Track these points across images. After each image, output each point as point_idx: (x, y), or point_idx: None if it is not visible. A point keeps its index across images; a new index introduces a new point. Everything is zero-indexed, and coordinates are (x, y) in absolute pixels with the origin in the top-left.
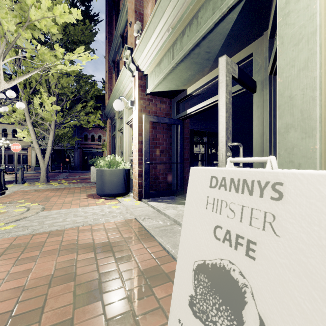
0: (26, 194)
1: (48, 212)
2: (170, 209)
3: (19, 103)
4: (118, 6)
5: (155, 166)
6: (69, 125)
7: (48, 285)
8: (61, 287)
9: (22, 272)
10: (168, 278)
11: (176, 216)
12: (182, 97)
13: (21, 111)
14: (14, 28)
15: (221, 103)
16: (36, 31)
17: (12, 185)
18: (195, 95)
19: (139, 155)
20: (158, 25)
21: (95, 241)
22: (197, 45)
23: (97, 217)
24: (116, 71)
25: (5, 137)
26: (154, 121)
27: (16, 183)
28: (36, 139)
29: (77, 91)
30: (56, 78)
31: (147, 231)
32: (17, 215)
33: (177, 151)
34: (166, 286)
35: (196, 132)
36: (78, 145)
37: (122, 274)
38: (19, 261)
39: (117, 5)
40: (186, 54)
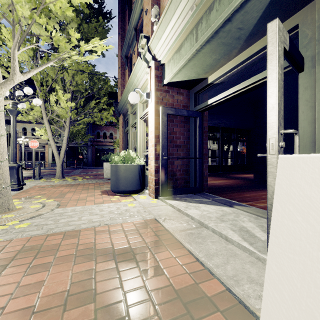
0: (43, 189)
1: (63, 209)
2: (192, 209)
3: (35, 100)
4: (131, 0)
5: (172, 162)
6: (83, 122)
7: (62, 306)
8: (78, 310)
9: (34, 284)
10: (212, 305)
11: (201, 217)
12: (202, 86)
13: (38, 108)
14: (28, 13)
15: (272, 79)
16: (51, 20)
17: (30, 180)
18: (217, 84)
19: (156, 149)
20: (180, 4)
21: (114, 246)
22: (229, 20)
23: (113, 216)
24: (129, 66)
25: (25, 135)
26: (171, 113)
27: (34, 179)
28: (52, 136)
29: (91, 88)
30: (71, 76)
31: (172, 235)
32: (32, 212)
33: (196, 145)
34: (213, 318)
35: (209, 127)
36: (91, 143)
37: (152, 294)
38: (31, 268)
39: (130, 0)
40: (214, 32)
